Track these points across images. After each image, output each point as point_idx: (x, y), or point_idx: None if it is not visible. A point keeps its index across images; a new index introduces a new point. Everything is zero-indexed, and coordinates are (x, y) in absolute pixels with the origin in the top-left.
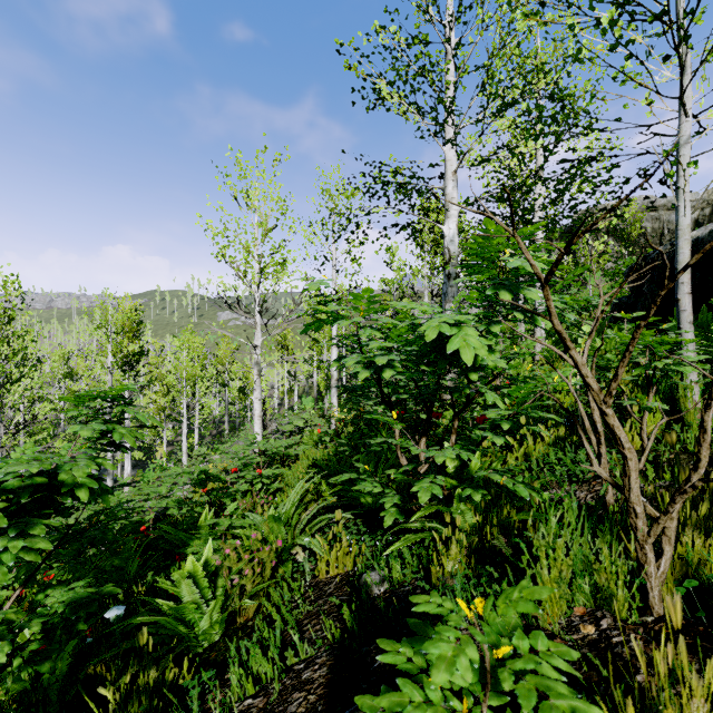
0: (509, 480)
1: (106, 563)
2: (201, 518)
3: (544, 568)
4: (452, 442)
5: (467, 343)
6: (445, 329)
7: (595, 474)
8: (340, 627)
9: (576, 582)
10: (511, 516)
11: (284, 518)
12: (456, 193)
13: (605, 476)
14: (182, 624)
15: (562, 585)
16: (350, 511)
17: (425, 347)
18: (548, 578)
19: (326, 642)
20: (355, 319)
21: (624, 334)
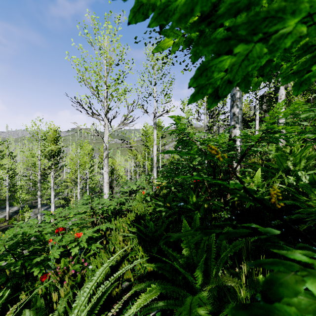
0: None
1: None
2: None
3: None
4: None
5: None
6: None
7: None
8: None
9: None
10: None
11: None
12: None
13: None
14: None
15: None
16: None
17: None
18: None
19: None
20: None
21: None
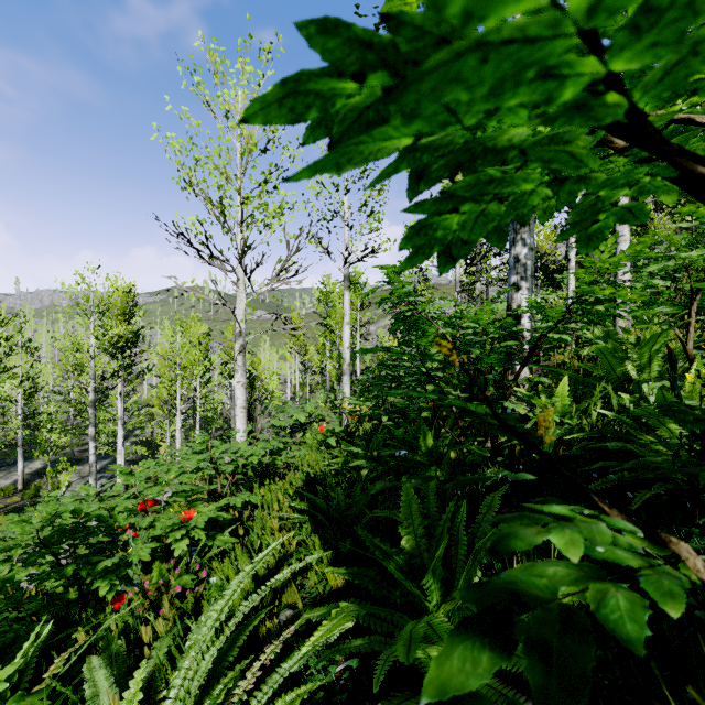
0: None
1: None
2: None
3: None
4: None
5: None
6: None
7: None
8: None
9: None
10: None
11: None
12: None
13: None
14: None
15: None
16: None
17: None
18: None
19: None
20: None
21: None
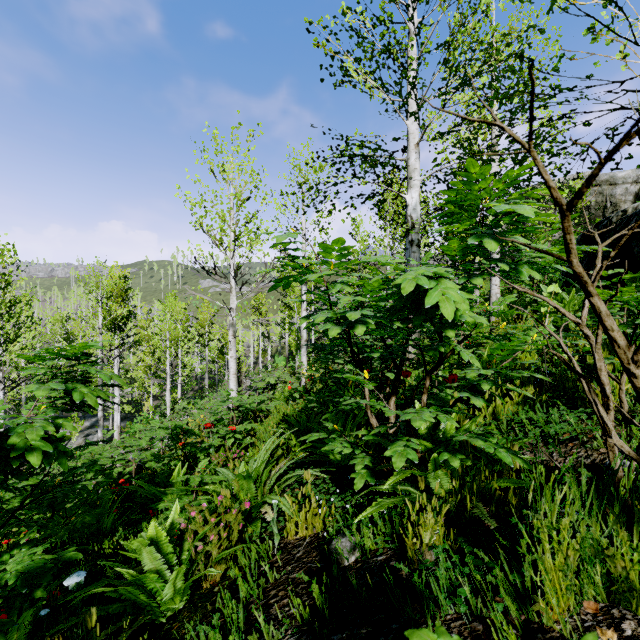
0: (489, 444)
1: (77, 519)
2: (173, 474)
3: (547, 556)
4: (424, 402)
5: (446, 297)
6: (422, 281)
7: (571, 435)
8: (309, 604)
9: (585, 571)
10: (492, 482)
11: (254, 476)
12: (418, 164)
13: (628, 450)
14: (144, 592)
15: (569, 576)
16: (319, 469)
17: (398, 302)
18: (553, 568)
19: (294, 622)
20: (325, 272)
21: (605, 291)
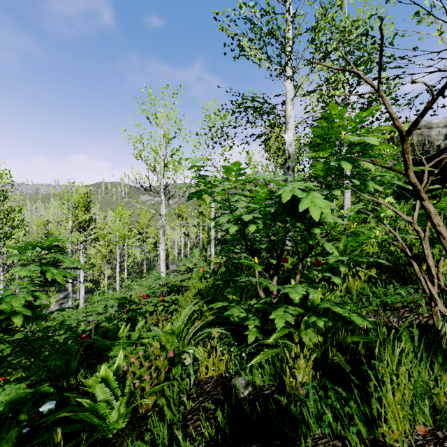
0: (345, 310)
1: (51, 363)
2: (120, 331)
3: (389, 392)
4: (297, 280)
5: (314, 204)
6: (297, 192)
7: (403, 303)
8: (215, 425)
9: (417, 403)
10: (347, 338)
11: (176, 332)
12: (293, 113)
13: None
14: (97, 416)
15: (405, 407)
16: (223, 327)
17: (279, 208)
18: (393, 401)
19: (204, 439)
20: (227, 186)
21: None
